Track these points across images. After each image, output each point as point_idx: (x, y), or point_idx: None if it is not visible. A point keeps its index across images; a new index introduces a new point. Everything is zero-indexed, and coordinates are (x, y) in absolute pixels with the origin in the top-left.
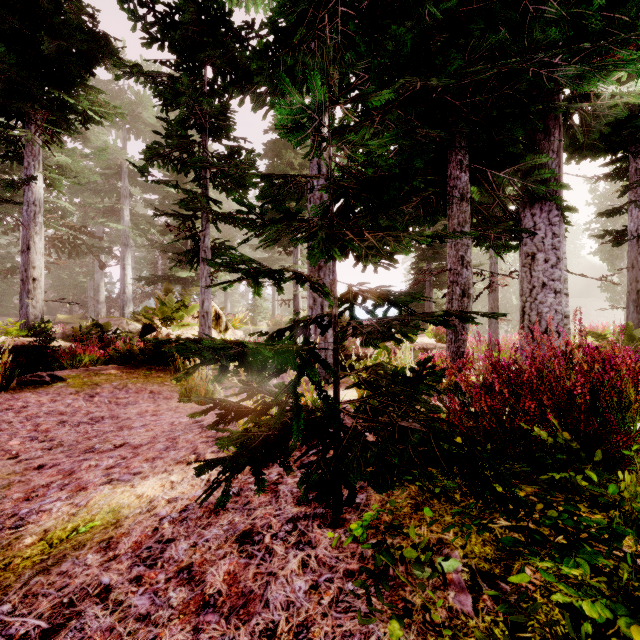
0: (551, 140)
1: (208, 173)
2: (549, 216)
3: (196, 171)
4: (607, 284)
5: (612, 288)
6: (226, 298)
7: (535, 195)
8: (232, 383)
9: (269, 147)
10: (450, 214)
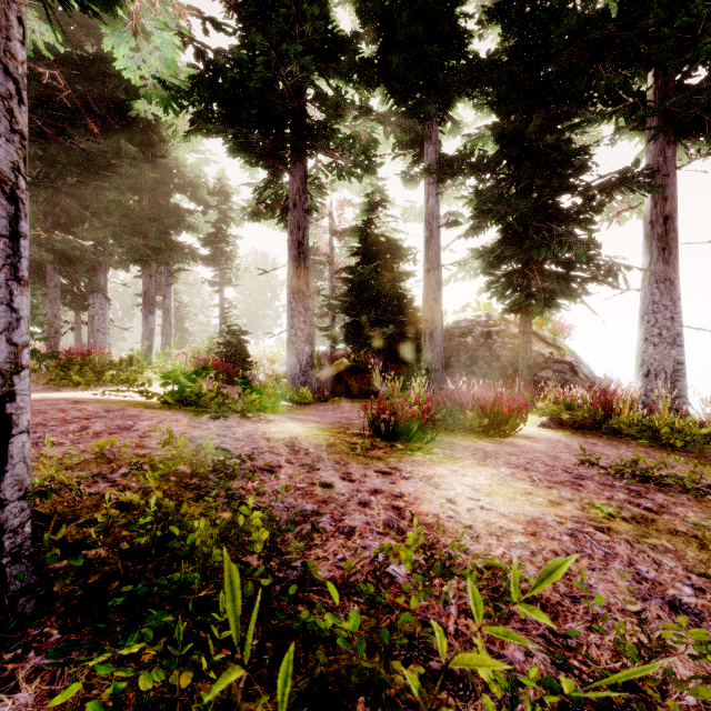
0: (102, 268)
1: None
2: (101, 300)
3: None
4: None
5: None
6: None
7: (95, 290)
8: None
9: None
10: (49, 292)
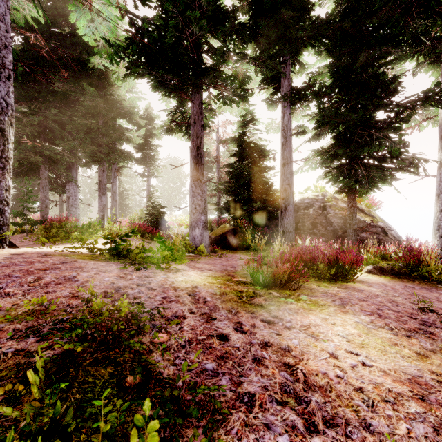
0: (74, 166)
1: None
2: (74, 187)
3: None
4: None
5: None
6: None
7: (70, 180)
8: None
9: None
10: (42, 182)
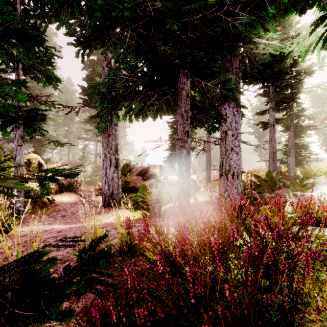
0: (234, 67)
1: (20, 66)
2: (233, 110)
3: (15, 65)
4: (259, 148)
5: (261, 150)
6: (69, 151)
7: (226, 98)
8: (43, 211)
9: (87, 63)
10: (180, 105)
